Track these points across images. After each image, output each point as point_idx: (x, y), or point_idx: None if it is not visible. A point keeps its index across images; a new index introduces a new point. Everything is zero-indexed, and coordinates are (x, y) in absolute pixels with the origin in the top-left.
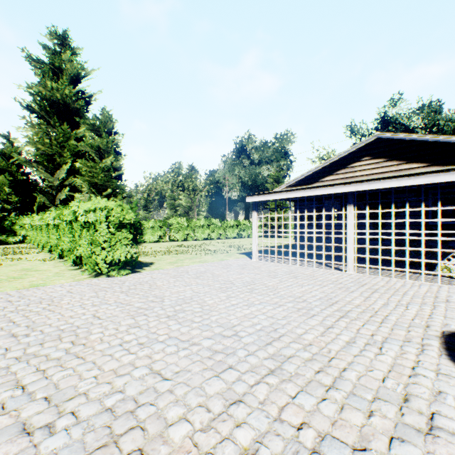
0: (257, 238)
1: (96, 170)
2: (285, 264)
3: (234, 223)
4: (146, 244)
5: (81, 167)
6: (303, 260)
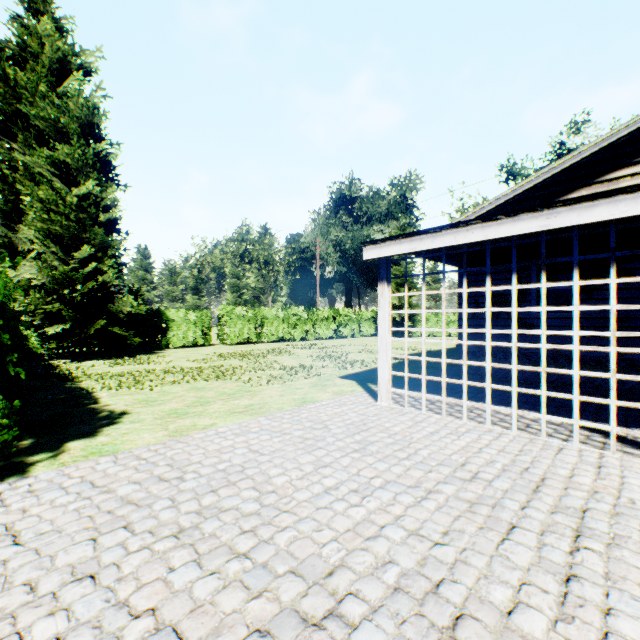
0: (389, 349)
1: (58, 207)
2: (471, 420)
3: (330, 314)
4: (169, 352)
5: (28, 202)
6: (504, 403)
